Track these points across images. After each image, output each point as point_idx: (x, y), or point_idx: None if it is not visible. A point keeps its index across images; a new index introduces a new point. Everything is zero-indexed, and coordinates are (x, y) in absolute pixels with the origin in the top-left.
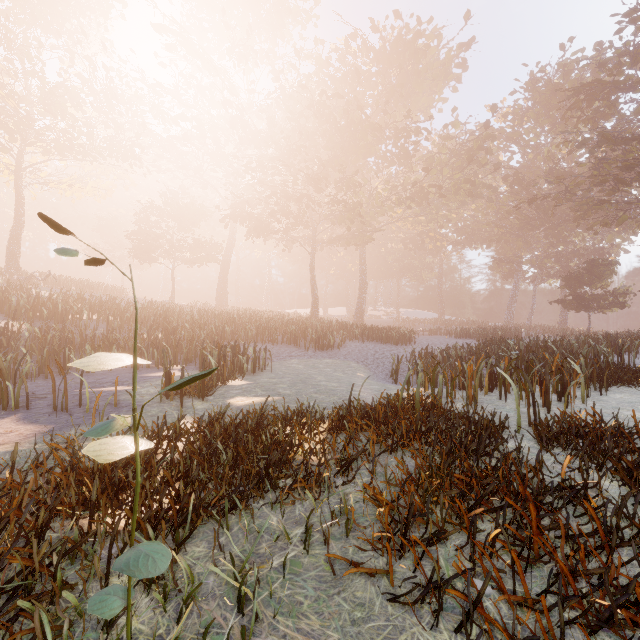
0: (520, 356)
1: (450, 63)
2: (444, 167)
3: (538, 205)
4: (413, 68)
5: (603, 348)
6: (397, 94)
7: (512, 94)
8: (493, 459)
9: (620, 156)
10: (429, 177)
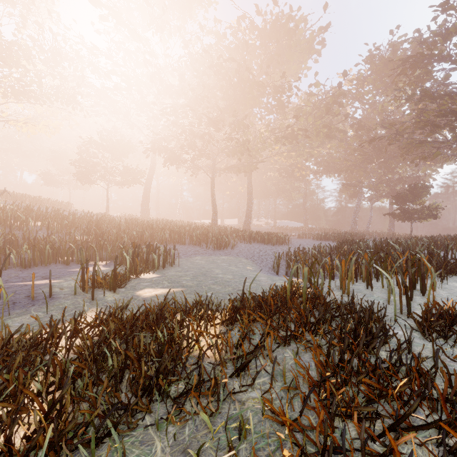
0: (372, 253)
1: (313, 41)
2: (309, 116)
3: (375, 145)
4: (286, 43)
5: (432, 246)
6: (275, 62)
7: (356, 65)
8: (383, 351)
9: (435, 108)
10: (298, 123)
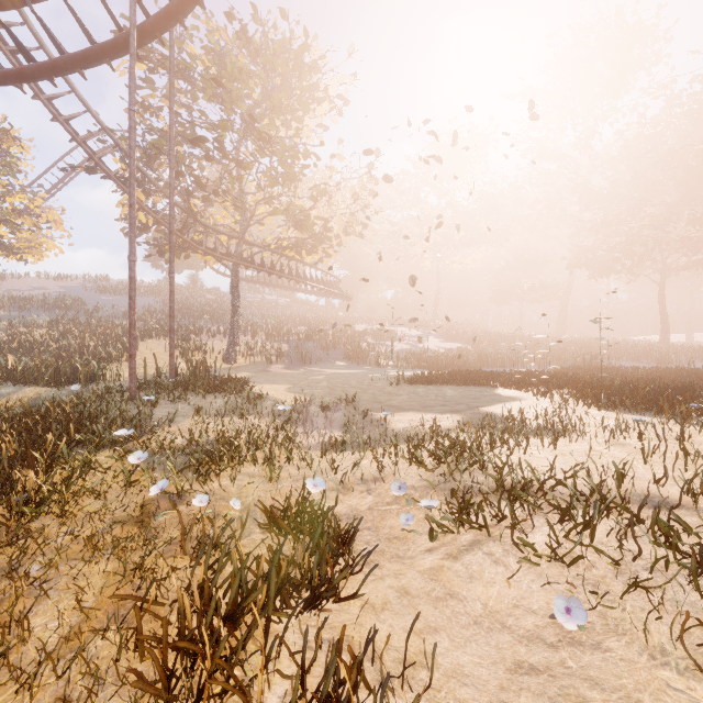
0: None
1: None
2: None
3: None
4: None
5: None
6: None
7: None
8: None
9: None
10: None
